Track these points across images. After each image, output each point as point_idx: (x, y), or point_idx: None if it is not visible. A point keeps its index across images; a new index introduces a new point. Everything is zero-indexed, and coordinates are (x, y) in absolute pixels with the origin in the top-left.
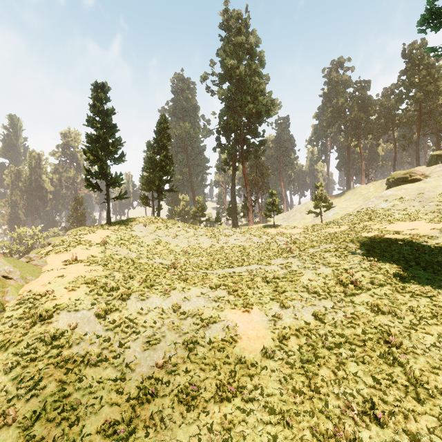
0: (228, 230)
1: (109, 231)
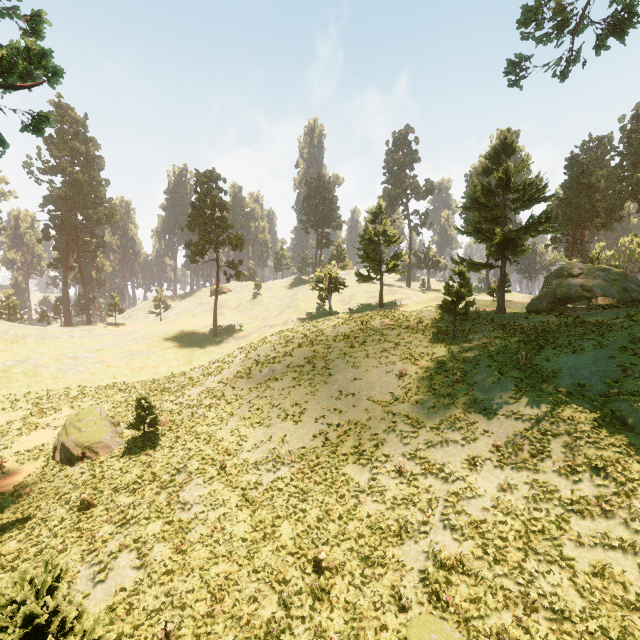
0: (69, 328)
1: None
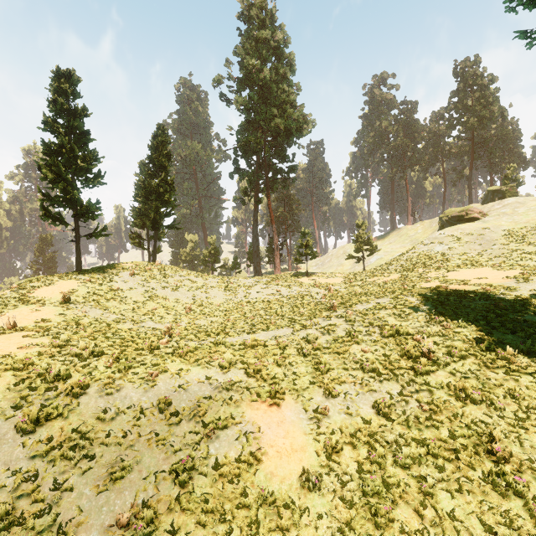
0: (248, 279)
1: (77, 282)
